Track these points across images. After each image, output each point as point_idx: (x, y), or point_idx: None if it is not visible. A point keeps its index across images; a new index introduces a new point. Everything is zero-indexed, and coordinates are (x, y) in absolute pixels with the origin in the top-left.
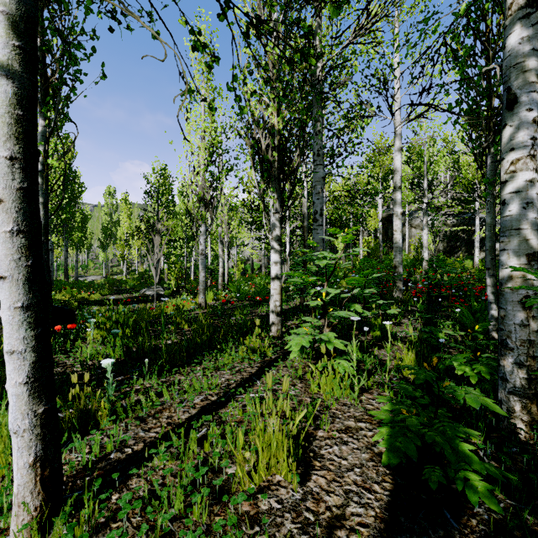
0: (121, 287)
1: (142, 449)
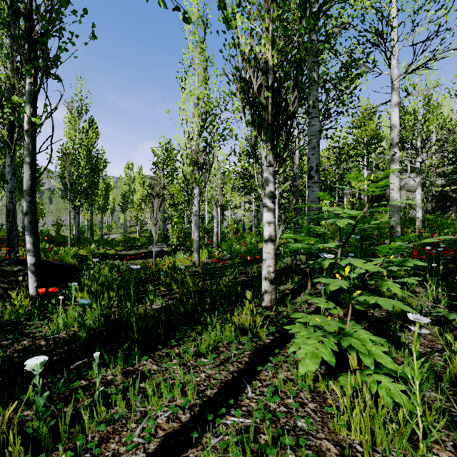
0: (134, 243)
1: None
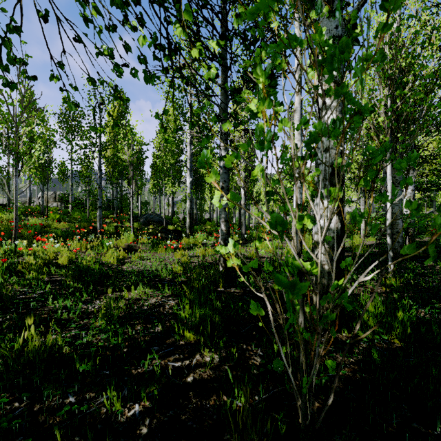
0: None
1: None
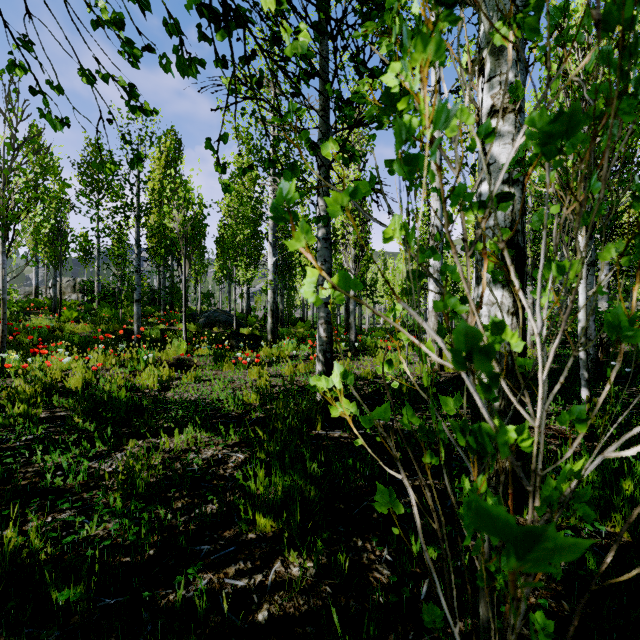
0: None
1: None
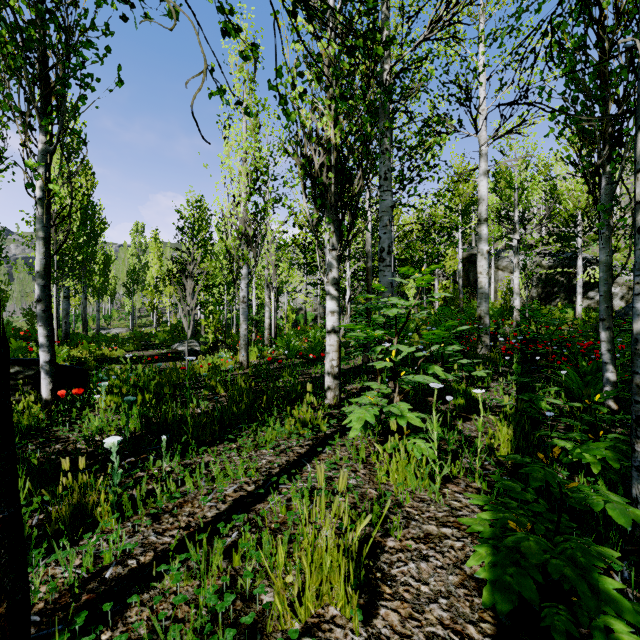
0: (150, 341)
1: (151, 561)
